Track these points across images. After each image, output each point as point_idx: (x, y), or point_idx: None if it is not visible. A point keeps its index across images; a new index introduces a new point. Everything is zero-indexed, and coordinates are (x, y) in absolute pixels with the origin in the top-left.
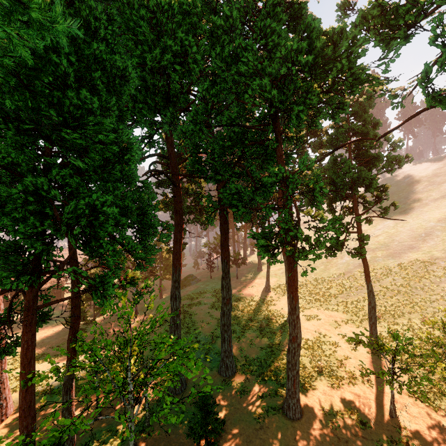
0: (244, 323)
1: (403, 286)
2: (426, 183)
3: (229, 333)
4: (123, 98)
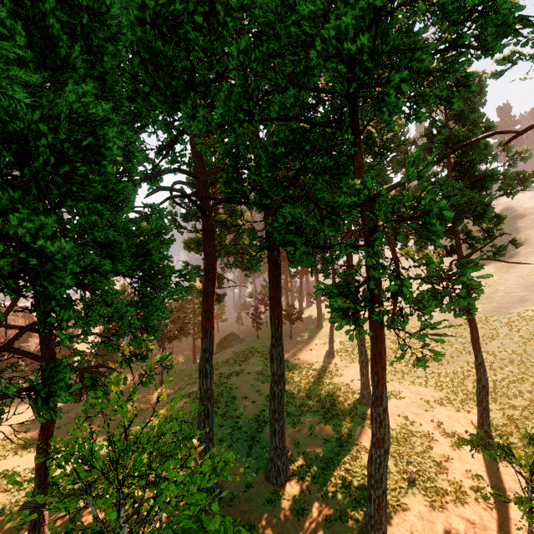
0: (301, 401)
1: (517, 353)
2: None
3: (281, 423)
4: (106, 61)
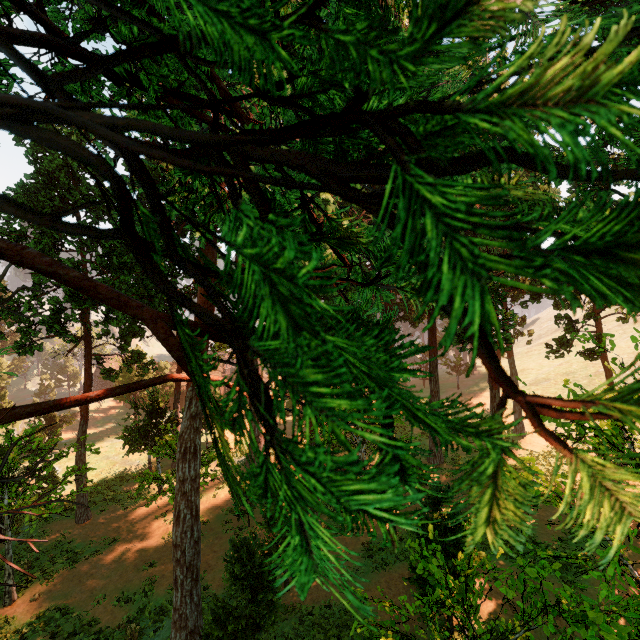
0: None
1: None
2: None
3: None
4: None
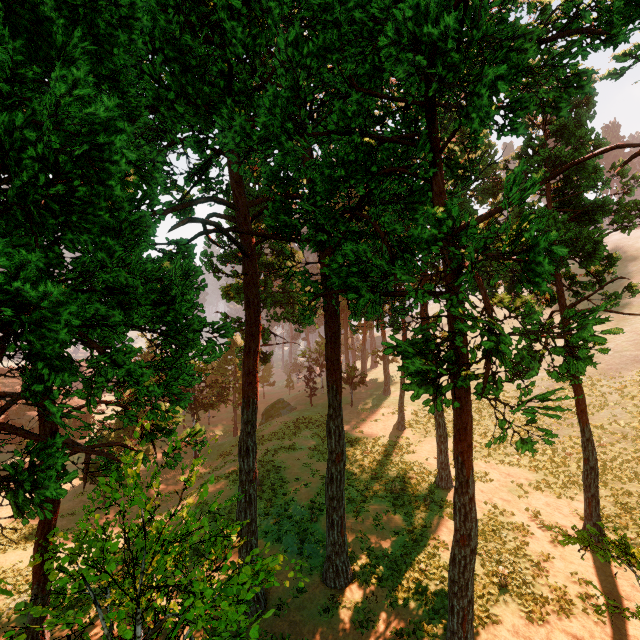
0: (364, 484)
1: (632, 425)
2: None
3: (341, 512)
4: (116, 54)
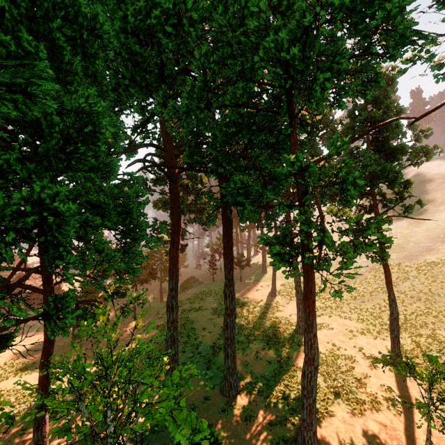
0: (249, 331)
1: (424, 292)
2: (440, 181)
3: (233, 348)
4: (98, 64)
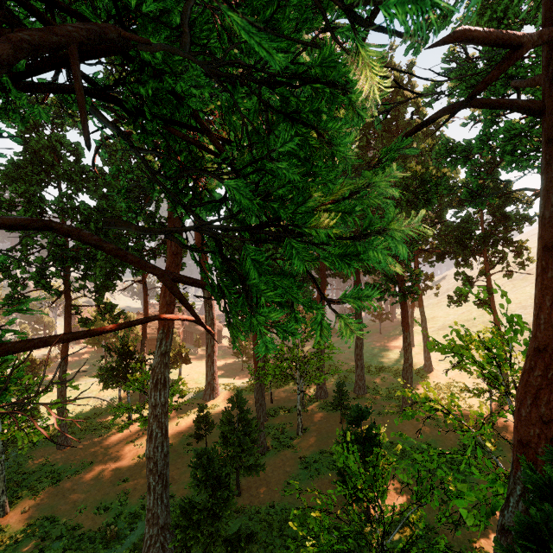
0: (380, 366)
1: None
2: None
3: (361, 362)
4: None
